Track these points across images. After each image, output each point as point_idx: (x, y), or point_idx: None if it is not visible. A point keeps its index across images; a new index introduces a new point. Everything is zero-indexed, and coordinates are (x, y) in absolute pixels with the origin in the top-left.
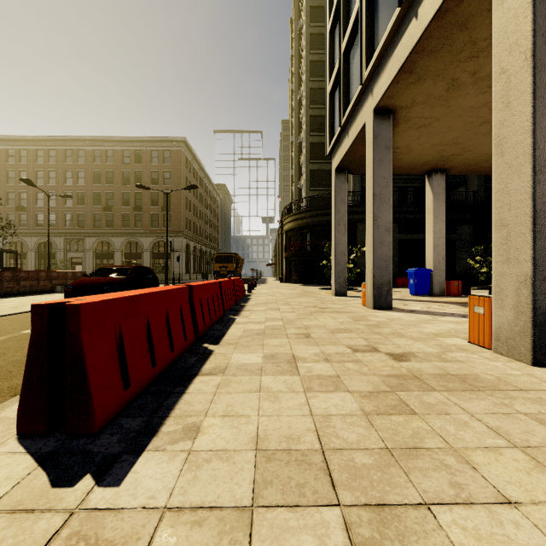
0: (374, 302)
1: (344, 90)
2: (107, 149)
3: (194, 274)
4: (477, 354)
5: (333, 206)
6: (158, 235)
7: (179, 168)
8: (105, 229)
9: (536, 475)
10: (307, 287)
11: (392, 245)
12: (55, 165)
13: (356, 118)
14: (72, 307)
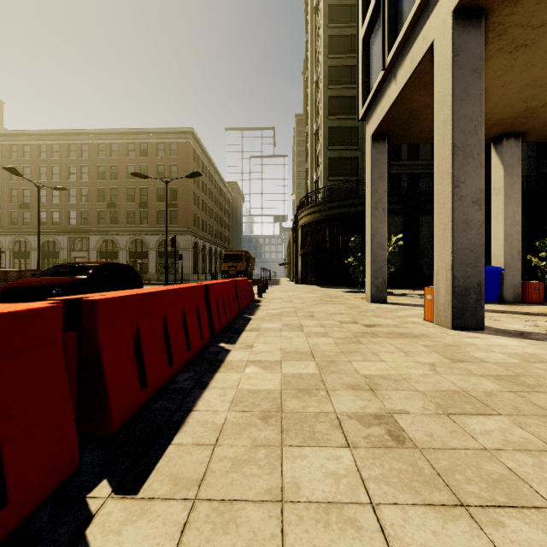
0: (455, 318)
1: (389, 16)
2: (112, 143)
3: (202, 274)
4: None
5: (369, 185)
6: (164, 233)
7: (186, 161)
8: (109, 227)
9: None
10: (328, 290)
11: (483, 226)
12: (59, 161)
13: (412, 45)
14: None
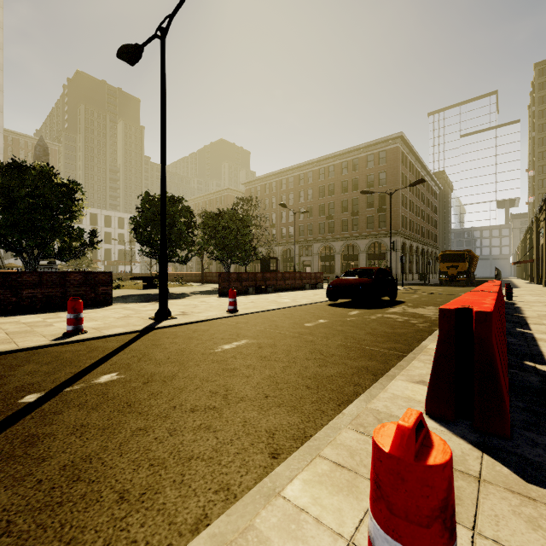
0: None
1: None
2: (329, 165)
3: (409, 274)
4: None
5: None
6: (373, 237)
7: (395, 166)
8: (327, 236)
9: None
10: None
11: None
12: (293, 189)
13: None
14: (482, 314)
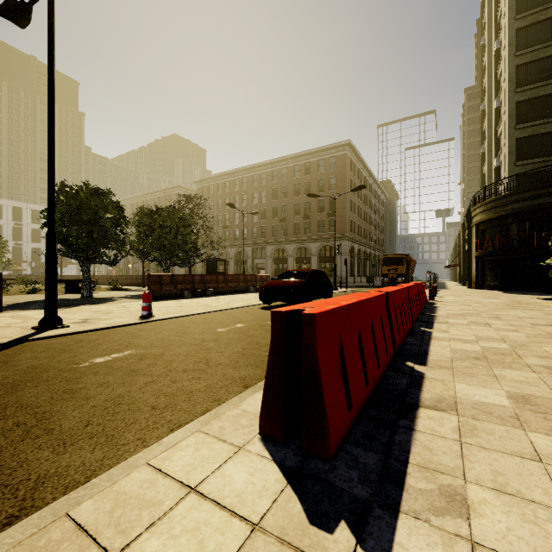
0: None
1: None
2: (282, 168)
3: (358, 277)
4: None
5: None
6: (324, 240)
7: (344, 172)
8: (280, 238)
9: None
10: (516, 296)
11: None
12: (246, 190)
13: None
14: (307, 317)
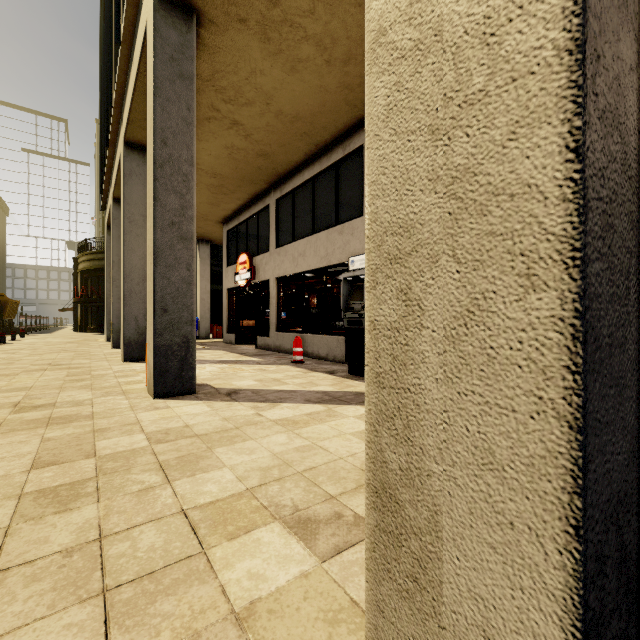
0: (114, 343)
1: None
2: None
3: None
4: (109, 361)
5: (106, 260)
6: None
7: None
8: None
9: (32, 378)
10: (97, 336)
11: None
12: None
13: (109, 194)
14: None
